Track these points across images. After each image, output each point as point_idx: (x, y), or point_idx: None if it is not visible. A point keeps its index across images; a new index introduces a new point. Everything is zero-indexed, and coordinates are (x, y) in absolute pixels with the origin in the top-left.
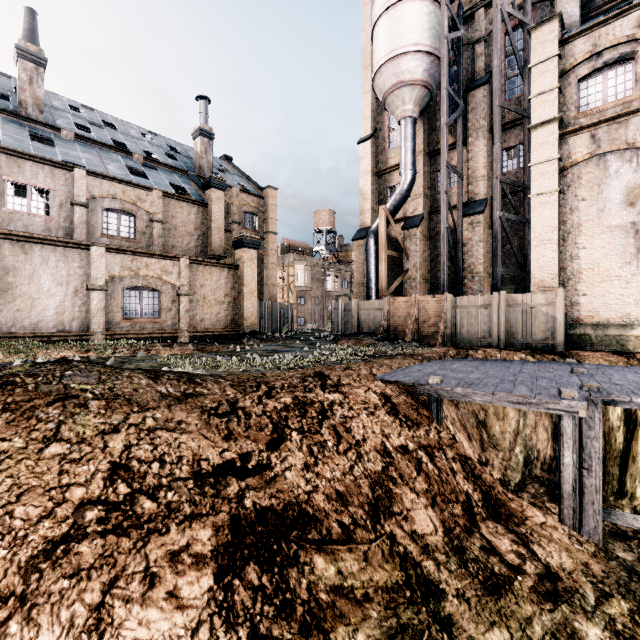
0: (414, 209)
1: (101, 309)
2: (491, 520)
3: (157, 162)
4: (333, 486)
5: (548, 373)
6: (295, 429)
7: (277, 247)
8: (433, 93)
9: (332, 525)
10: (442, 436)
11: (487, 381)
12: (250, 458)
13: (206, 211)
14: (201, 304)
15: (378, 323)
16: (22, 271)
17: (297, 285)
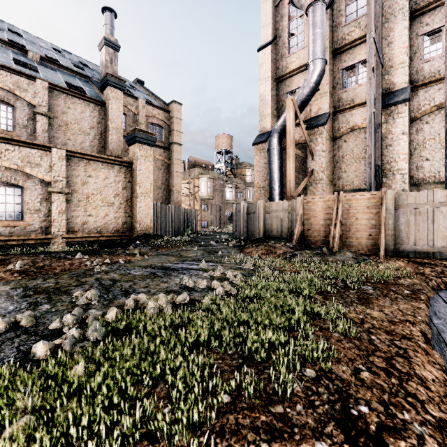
0: (318, 108)
1: None
2: None
3: (56, 64)
4: None
5: None
6: None
7: (185, 163)
8: None
9: None
10: None
11: None
12: None
13: (103, 111)
14: (83, 204)
15: (289, 227)
16: None
17: (201, 194)
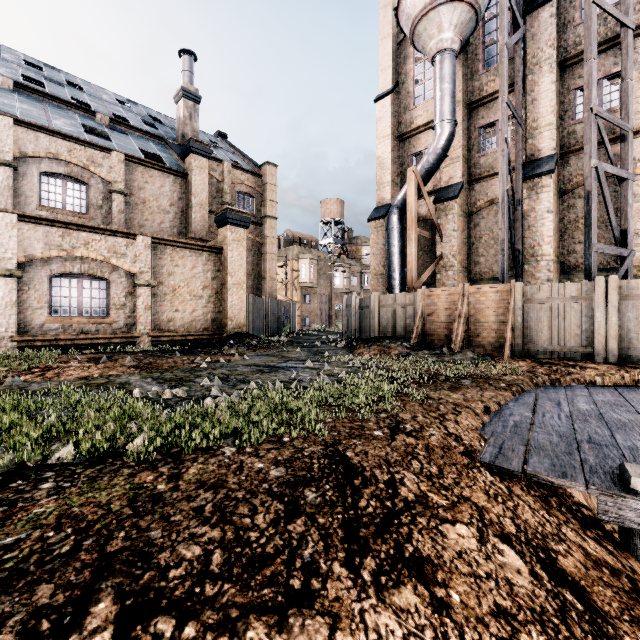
0: (449, 177)
1: (11, 304)
2: None
3: (127, 125)
4: None
5: None
6: None
7: (280, 239)
8: (479, 17)
9: None
10: None
11: None
12: None
13: (185, 183)
14: (169, 298)
15: (408, 324)
16: None
17: (302, 281)
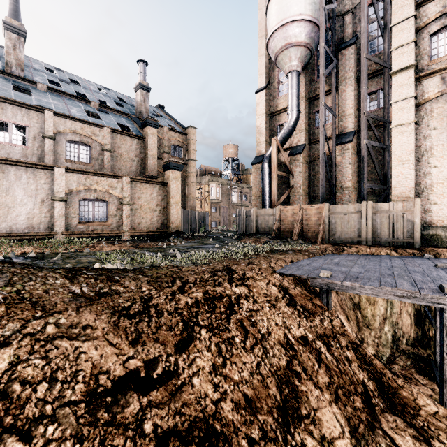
0: (298, 140)
1: (62, 215)
2: (389, 411)
3: (108, 108)
4: (241, 390)
5: (416, 267)
6: (204, 326)
7: (197, 171)
8: (313, 52)
9: (241, 444)
10: (334, 324)
11: (369, 275)
12: (156, 365)
13: (144, 143)
14: (139, 211)
15: (271, 226)
16: (0, 186)
17: (211, 198)
